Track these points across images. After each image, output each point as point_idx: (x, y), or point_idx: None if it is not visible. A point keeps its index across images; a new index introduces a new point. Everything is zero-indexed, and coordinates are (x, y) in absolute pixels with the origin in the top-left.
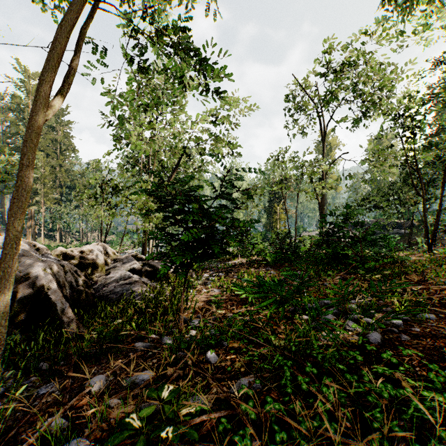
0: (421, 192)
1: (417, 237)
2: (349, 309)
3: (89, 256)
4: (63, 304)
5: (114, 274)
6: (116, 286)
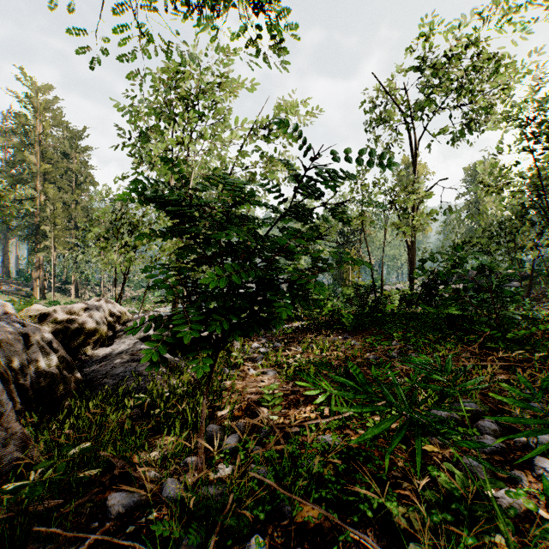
0: (544, 232)
1: (535, 291)
2: (521, 424)
3: (81, 318)
4: (2, 404)
5: (119, 344)
6: (117, 363)
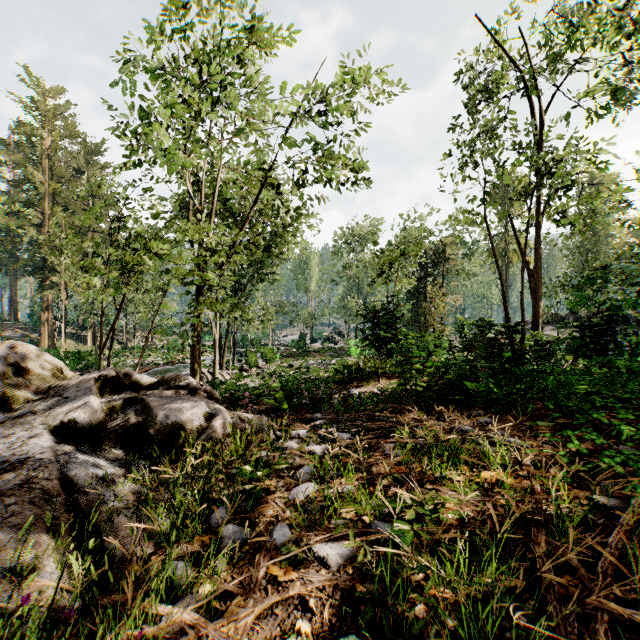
0: None
1: None
2: None
3: None
4: None
5: None
6: None
